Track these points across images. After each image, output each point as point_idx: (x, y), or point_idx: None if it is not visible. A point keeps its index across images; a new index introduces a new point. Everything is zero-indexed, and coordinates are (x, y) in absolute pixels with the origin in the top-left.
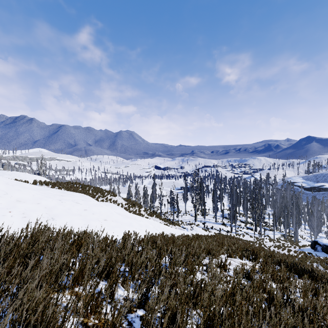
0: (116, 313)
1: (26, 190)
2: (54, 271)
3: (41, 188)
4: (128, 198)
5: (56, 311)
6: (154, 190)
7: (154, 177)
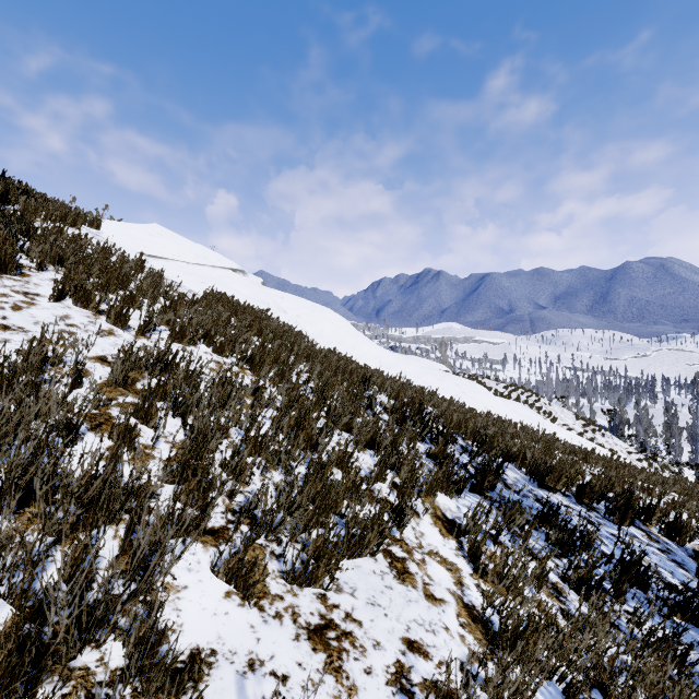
0: (432, 414)
1: (410, 366)
2: (407, 388)
3: (425, 367)
4: (615, 428)
5: (400, 385)
6: (695, 418)
7: (697, 382)
